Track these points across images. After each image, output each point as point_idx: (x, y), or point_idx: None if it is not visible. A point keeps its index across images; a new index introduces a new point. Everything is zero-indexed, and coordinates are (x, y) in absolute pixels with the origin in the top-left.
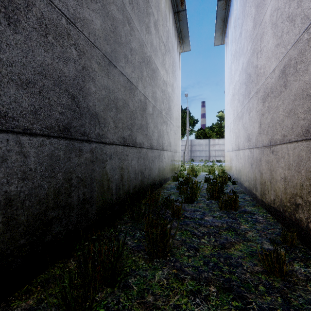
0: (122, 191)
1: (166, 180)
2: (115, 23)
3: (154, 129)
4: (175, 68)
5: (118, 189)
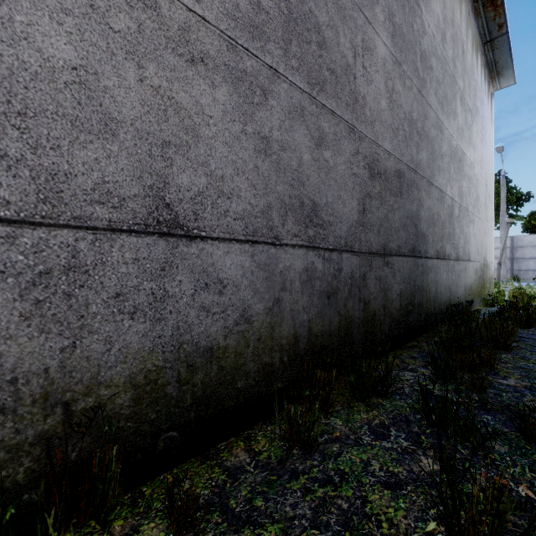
0: (436, 304)
1: (473, 304)
2: (432, 143)
3: (460, 234)
4: (484, 129)
5: (434, 301)
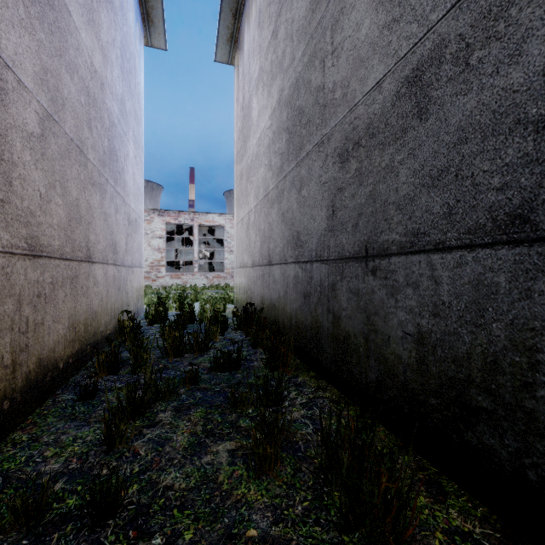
0: None
1: None
2: None
3: None
4: None
5: None
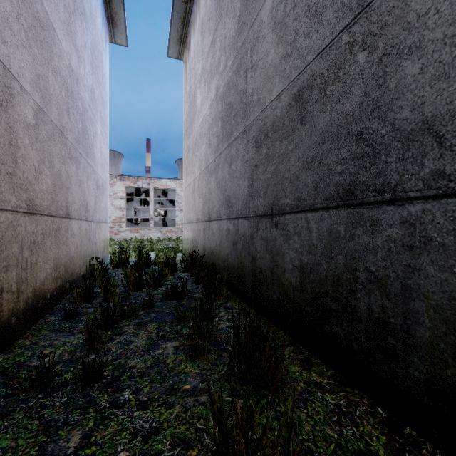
0: None
1: None
2: None
3: None
4: None
5: None
